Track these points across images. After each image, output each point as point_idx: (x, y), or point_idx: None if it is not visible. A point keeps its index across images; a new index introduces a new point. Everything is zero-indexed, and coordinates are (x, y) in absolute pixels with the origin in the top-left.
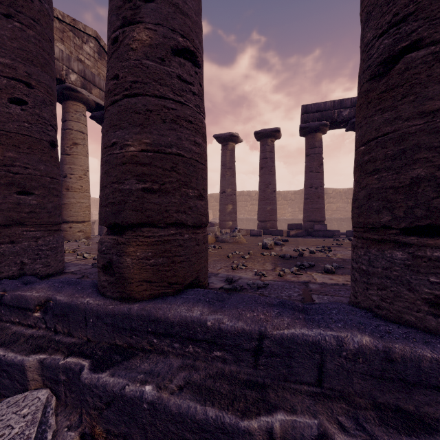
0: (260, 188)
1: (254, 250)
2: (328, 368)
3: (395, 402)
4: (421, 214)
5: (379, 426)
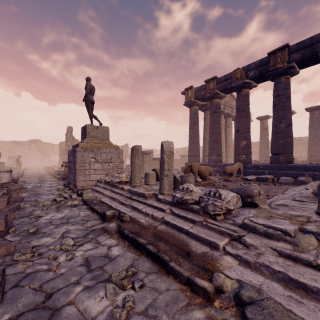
0: (309, 138)
1: None
2: (316, 169)
3: None
4: None
5: None
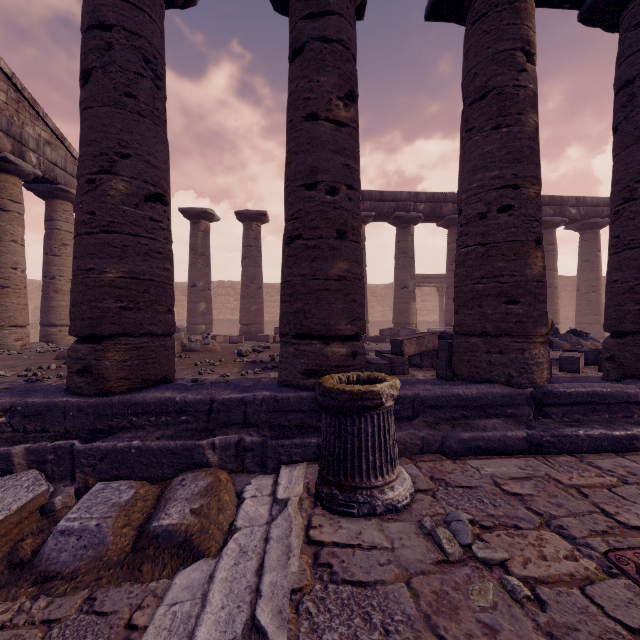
0: (243, 282)
1: (227, 358)
2: (249, 412)
3: (281, 423)
4: (299, 328)
5: (269, 432)
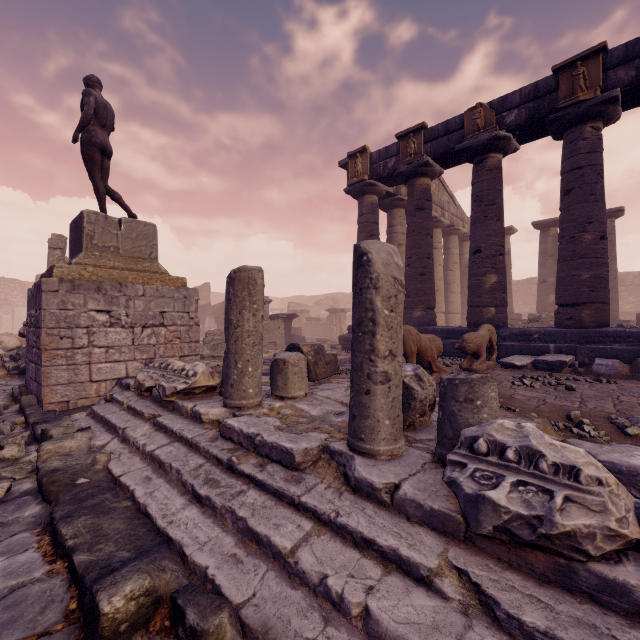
0: None
1: None
2: None
3: None
4: None
5: None
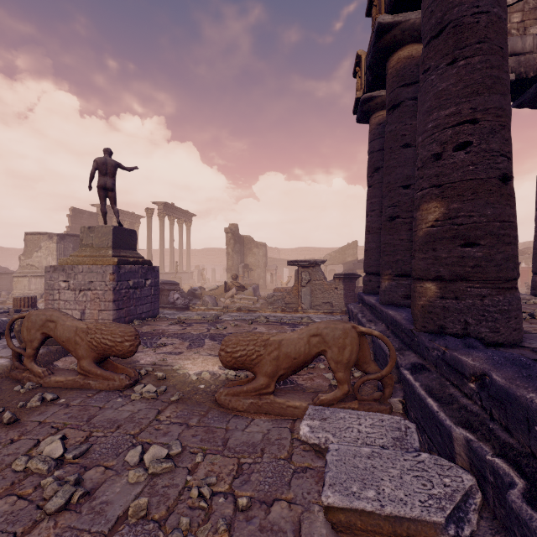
0: None
1: None
2: None
3: None
4: None
5: None
